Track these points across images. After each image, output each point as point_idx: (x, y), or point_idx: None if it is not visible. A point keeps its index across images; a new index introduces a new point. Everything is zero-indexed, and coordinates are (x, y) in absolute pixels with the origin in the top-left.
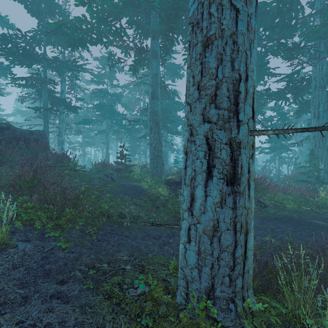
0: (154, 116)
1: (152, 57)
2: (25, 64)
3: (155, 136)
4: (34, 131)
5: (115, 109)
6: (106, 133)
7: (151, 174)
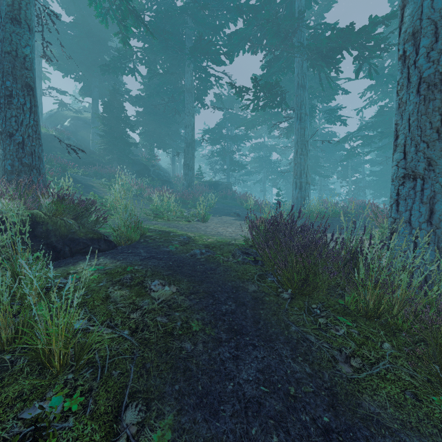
0: None
1: None
2: (218, 143)
3: None
4: (229, 184)
5: (271, 159)
6: (263, 182)
7: None
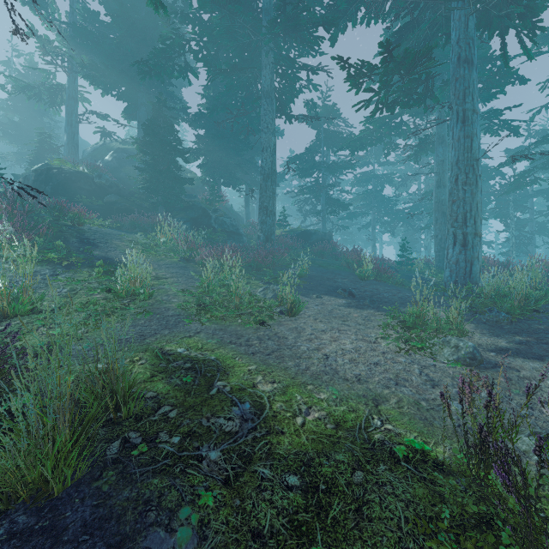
0: (439, 206)
1: (438, 144)
2: (309, 175)
3: (441, 227)
4: (326, 234)
5: (383, 195)
6: (372, 227)
7: (437, 267)
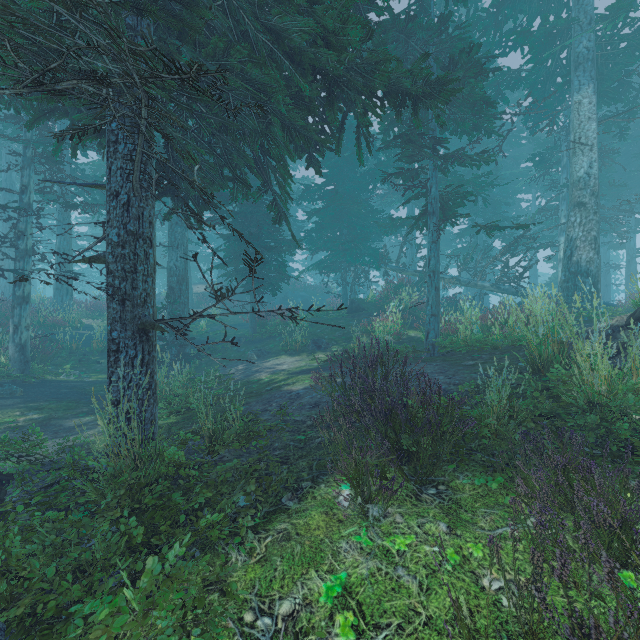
0: None
1: None
2: None
3: None
4: None
5: None
6: None
7: None
